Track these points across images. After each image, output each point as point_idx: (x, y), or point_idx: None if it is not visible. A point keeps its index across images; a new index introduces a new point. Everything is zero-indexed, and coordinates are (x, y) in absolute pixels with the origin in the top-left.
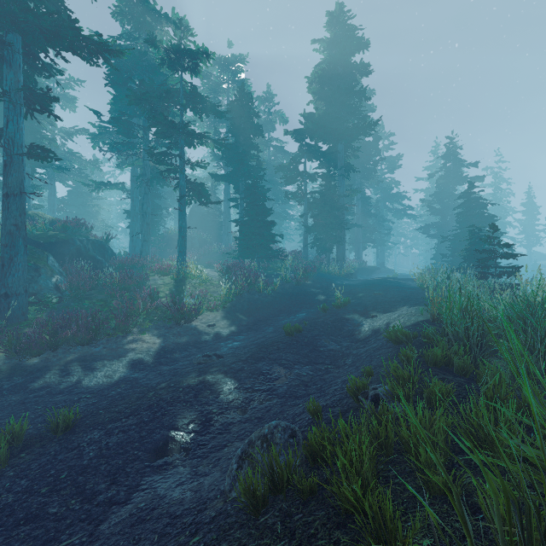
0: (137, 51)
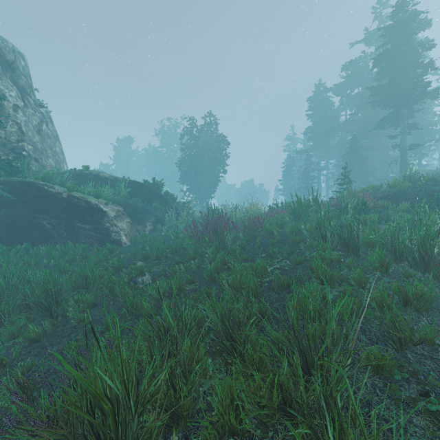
0: None
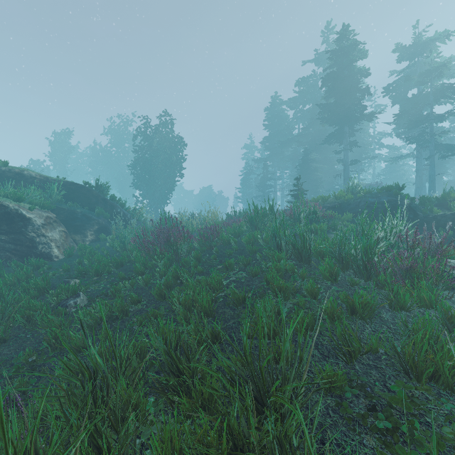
0: (413, 72)
